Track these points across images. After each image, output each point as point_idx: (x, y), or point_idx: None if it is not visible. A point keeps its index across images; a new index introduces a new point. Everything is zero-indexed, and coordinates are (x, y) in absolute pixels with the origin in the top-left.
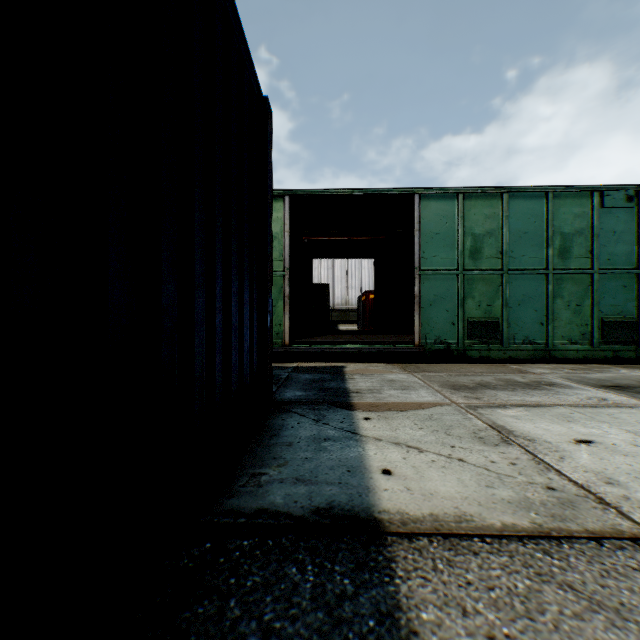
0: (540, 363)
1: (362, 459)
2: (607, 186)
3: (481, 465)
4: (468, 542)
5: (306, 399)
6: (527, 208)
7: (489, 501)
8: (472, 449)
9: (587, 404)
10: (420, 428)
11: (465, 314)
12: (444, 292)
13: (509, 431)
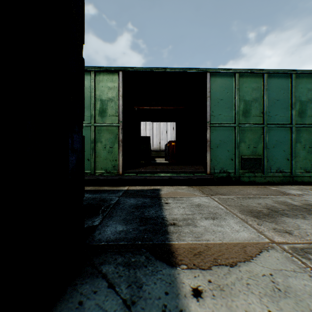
0: (285, 184)
1: None
2: None
3: None
4: None
5: (124, 239)
6: (278, 84)
7: None
8: None
9: None
10: None
11: (239, 153)
12: (226, 138)
13: None
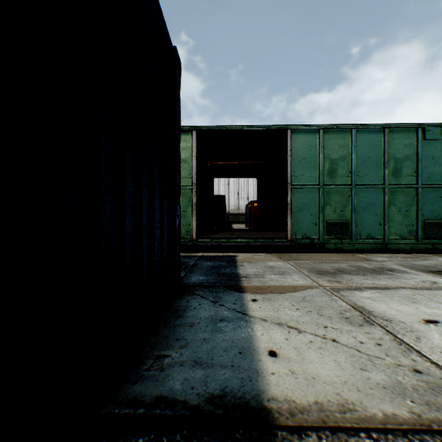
0: (379, 253)
1: (251, 340)
2: (428, 124)
3: (352, 346)
4: (355, 438)
5: (207, 283)
6: (369, 140)
7: (366, 386)
8: (342, 329)
9: (423, 287)
10: (297, 309)
11: (324, 217)
12: (309, 201)
13: (368, 311)
